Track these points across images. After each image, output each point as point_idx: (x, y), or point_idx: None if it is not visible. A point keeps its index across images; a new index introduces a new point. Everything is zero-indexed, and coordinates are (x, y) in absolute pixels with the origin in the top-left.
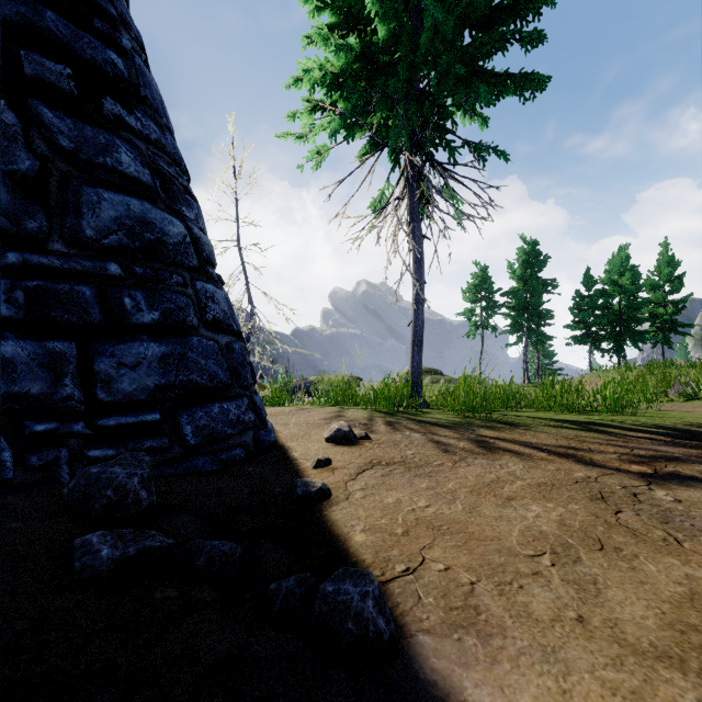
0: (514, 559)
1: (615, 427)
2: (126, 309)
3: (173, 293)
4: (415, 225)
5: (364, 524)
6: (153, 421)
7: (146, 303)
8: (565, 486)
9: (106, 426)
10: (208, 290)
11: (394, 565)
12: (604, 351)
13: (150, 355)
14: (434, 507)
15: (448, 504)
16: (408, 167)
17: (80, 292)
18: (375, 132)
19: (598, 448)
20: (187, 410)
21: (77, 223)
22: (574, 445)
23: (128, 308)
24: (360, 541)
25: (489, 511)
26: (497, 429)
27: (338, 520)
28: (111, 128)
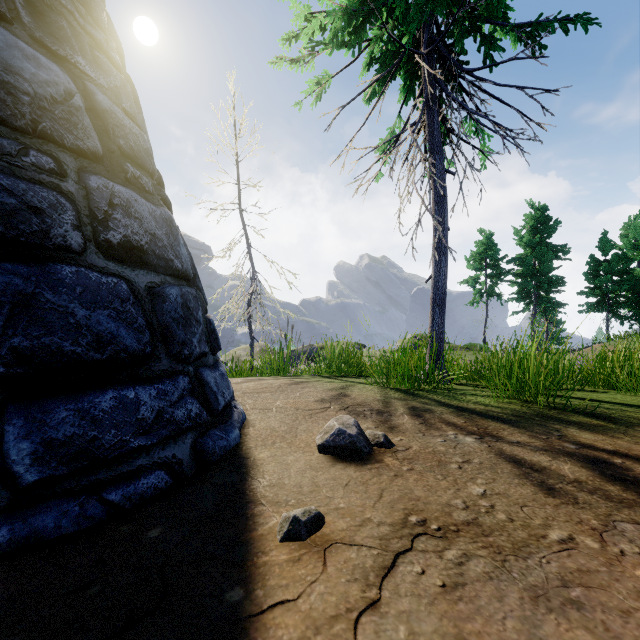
0: None
1: None
2: None
3: (24, 181)
4: (435, 157)
5: None
6: None
7: None
8: None
9: None
10: (118, 193)
11: None
12: (624, 318)
13: None
14: None
15: None
16: (427, 85)
17: None
18: (386, 43)
19: None
20: (28, 408)
21: None
22: None
23: None
24: None
25: None
26: (598, 430)
27: None
28: None
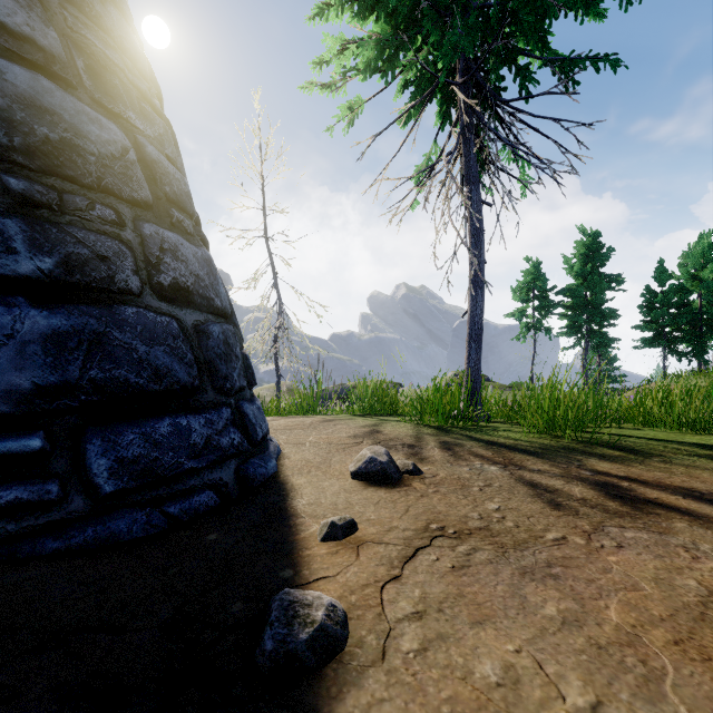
0: None
1: None
2: None
3: (93, 233)
4: (471, 188)
5: None
6: (23, 453)
7: (26, 240)
8: None
9: None
10: (167, 239)
11: None
12: (682, 355)
13: (26, 332)
14: None
15: (647, 700)
16: (463, 113)
17: None
18: (421, 70)
19: None
20: (103, 431)
21: None
22: None
23: None
24: None
25: None
26: (617, 460)
27: None
28: None
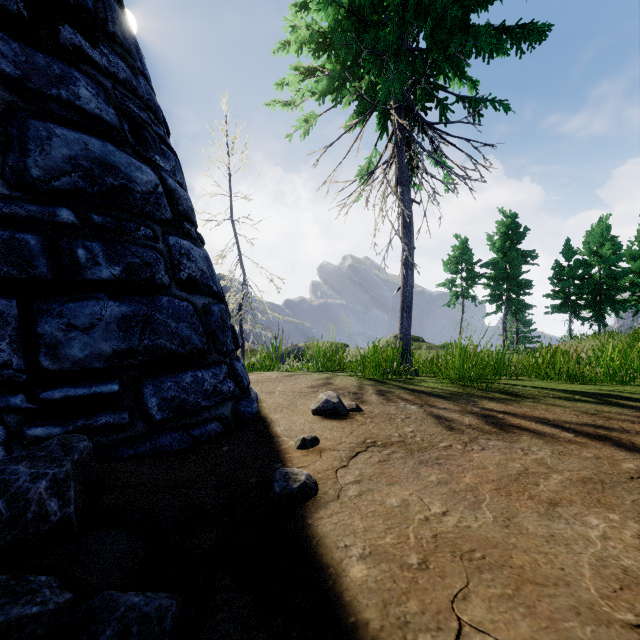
0: (609, 633)
1: (637, 400)
2: (80, 262)
3: (140, 247)
4: (404, 189)
5: (363, 545)
6: (109, 393)
7: (105, 256)
8: (619, 484)
9: (51, 399)
10: (183, 246)
11: (415, 637)
12: (585, 319)
13: (108, 316)
14: (454, 515)
15: (471, 509)
16: (397, 130)
17: (23, 240)
18: (363, 95)
19: (632, 427)
20: (152, 380)
21: (21, 160)
22: (601, 423)
23: (82, 261)
24: (358, 578)
25: (532, 525)
26: (501, 401)
27: (326, 535)
28: (69, 60)
